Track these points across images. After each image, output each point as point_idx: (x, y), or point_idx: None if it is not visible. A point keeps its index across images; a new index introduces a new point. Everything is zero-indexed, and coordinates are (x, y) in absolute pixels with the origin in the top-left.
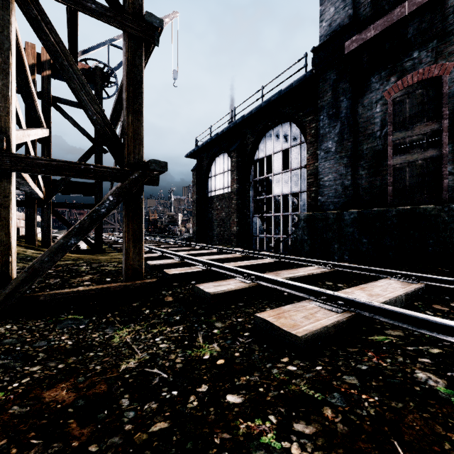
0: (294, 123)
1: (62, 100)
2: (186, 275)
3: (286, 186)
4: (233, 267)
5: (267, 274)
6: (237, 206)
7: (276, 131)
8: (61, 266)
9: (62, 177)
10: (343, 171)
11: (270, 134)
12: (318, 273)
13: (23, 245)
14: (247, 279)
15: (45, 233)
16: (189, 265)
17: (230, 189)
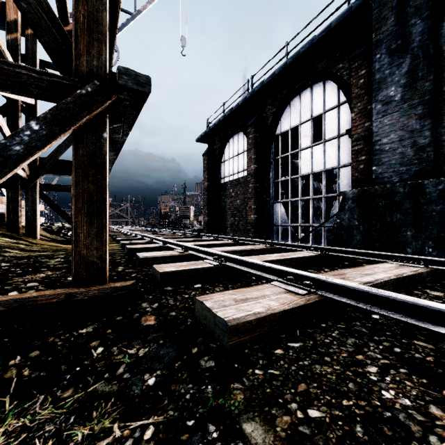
0: (330, 79)
1: (51, 65)
2: (186, 274)
3: (318, 161)
4: (262, 263)
5: (324, 275)
6: (255, 190)
7: (304, 96)
8: (29, 258)
9: (51, 154)
10: (416, 125)
11: (296, 101)
12: (410, 274)
13: (2, 232)
14: (298, 287)
15: (30, 219)
16: (195, 259)
17: (247, 171)
